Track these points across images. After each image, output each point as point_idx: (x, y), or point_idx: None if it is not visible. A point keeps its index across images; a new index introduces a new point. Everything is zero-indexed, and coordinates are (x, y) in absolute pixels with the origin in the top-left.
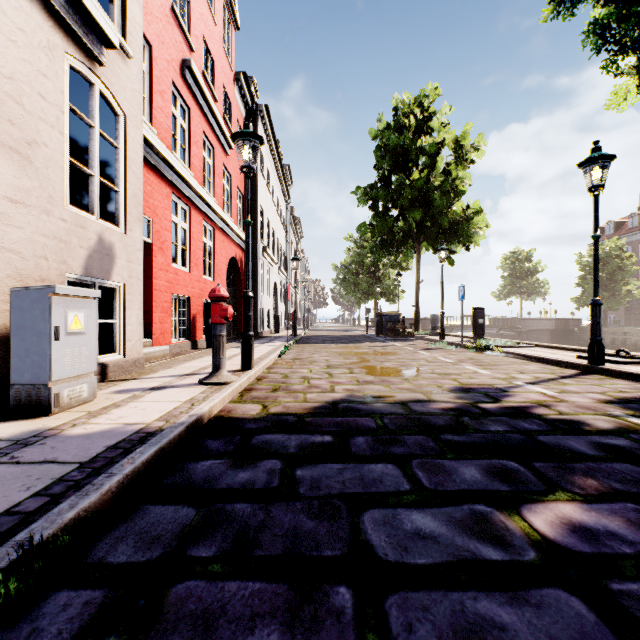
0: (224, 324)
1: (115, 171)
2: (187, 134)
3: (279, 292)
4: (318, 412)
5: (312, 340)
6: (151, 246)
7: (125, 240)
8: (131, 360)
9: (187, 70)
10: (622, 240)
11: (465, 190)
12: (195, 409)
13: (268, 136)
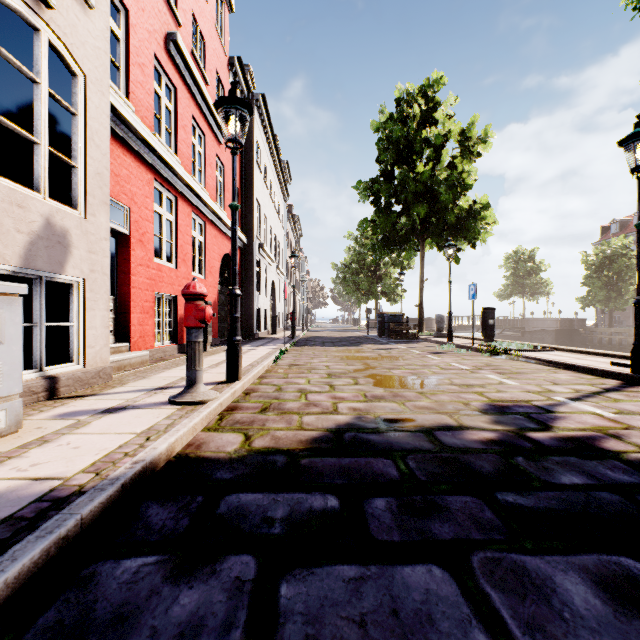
0: (201, 328)
1: (72, 143)
2: (173, 116)
3: (277, 291)
4: (317, 447)
5: (311, 342)
6: (128, 238)
7: (85, 226)
8: (93, 370)
9: (172, 45)
10: (629, 238)
11: (472, 184)
12: (146, 449)
13: (265, 128)
